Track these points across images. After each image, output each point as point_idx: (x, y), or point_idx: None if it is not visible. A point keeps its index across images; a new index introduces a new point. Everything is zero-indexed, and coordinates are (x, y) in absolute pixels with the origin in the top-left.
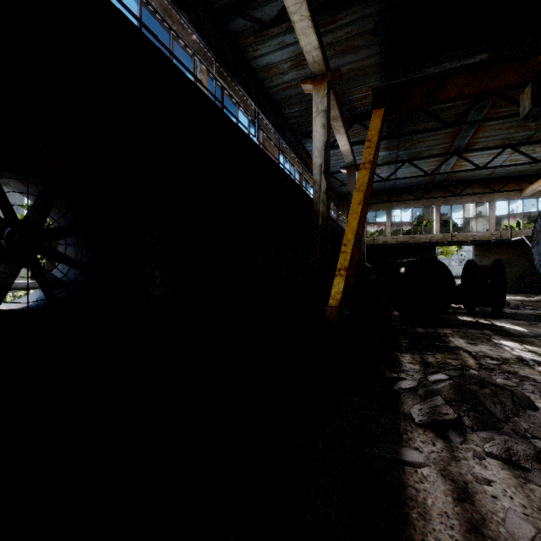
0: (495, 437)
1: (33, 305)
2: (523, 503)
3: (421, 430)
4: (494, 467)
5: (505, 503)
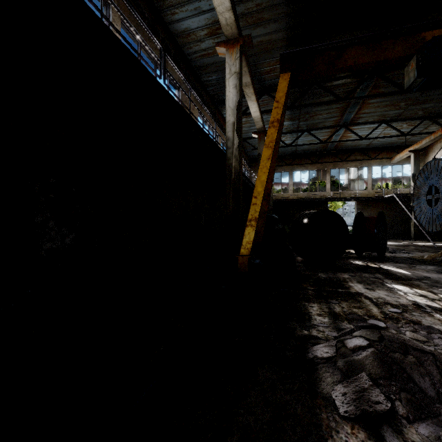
0: None
1: None
2: None
3: (348, 427)
4: None
5: None
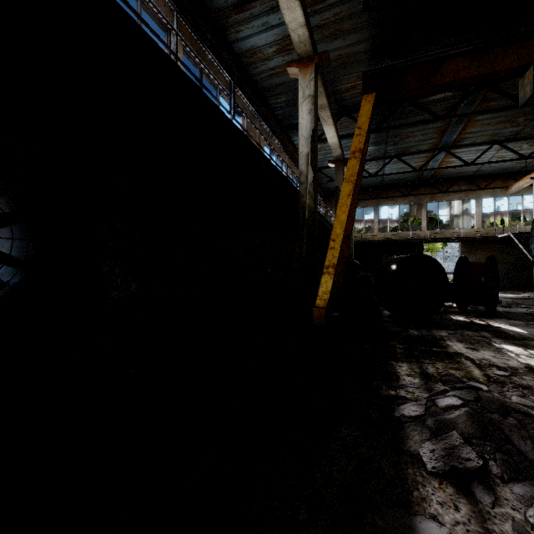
0: None
1: None
2: None
3: (435, 482)
4: None
5: None
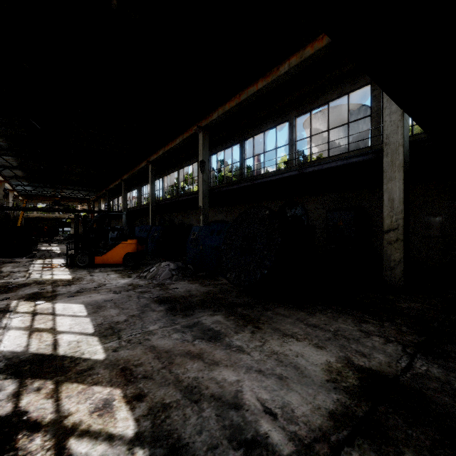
0: None
1: None
2: None
3: None
4: None
5: None
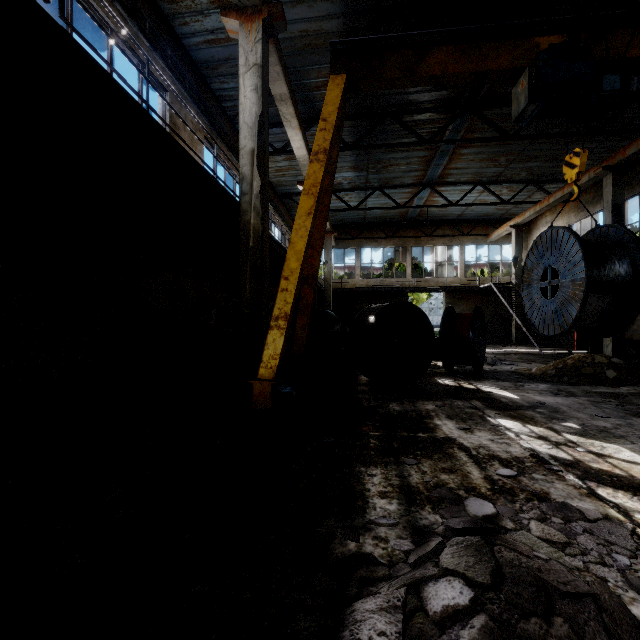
0: None
1: None
2: None
3: None
4: None
5: None
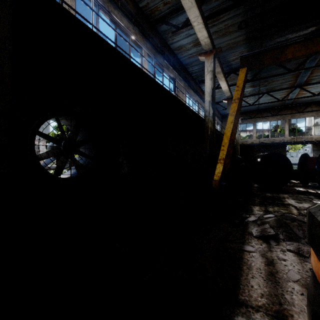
0: (294, 243)
1: (72, 176)
2: (299, 268)
3: (256, 239)
4: (290, 255)
5: (290, 267)
